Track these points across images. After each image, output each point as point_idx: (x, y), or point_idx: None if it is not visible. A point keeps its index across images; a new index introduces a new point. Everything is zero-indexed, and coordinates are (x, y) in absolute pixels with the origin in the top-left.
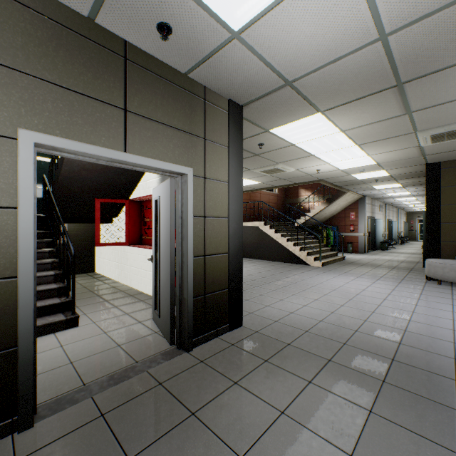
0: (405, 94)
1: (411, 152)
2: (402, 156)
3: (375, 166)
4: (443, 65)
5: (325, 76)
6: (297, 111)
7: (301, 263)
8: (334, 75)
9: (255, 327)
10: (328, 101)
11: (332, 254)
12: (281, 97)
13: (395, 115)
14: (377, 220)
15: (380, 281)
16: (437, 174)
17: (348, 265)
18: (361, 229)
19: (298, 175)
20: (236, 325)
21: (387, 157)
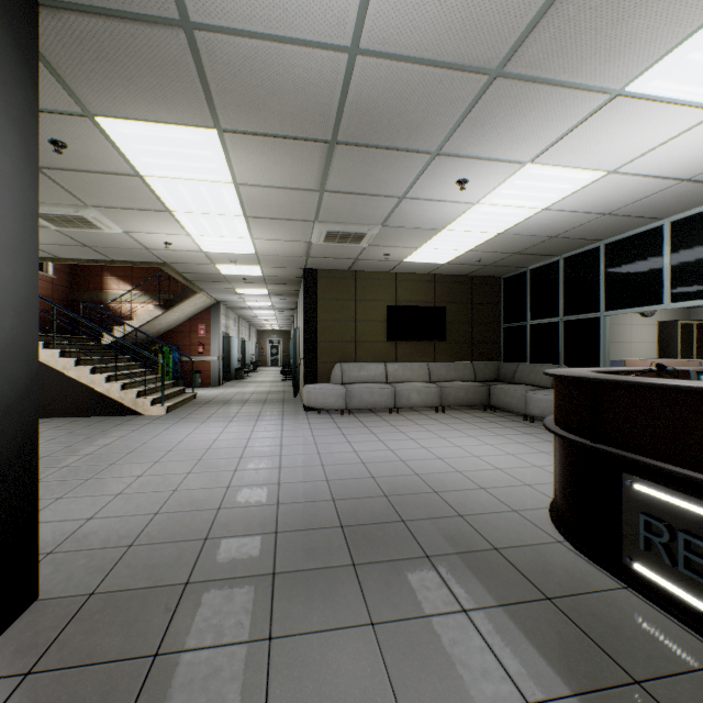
0: (331, 161)
1: (299, 248)
2: (288, 251)
3: (253, 258)
4: (378, 142)
5: (256, 60)
6: (178, 103)
7: (126, 414)
8: (270, 69)
9: (82, 584)
10: (239, 114)
11: (179, 392)
12: (157, 47)
13: (308, 188)
14: (233, 338)
15: (262, 421)
16: (315, 283)
17: (207, 406)
18: (215, 351)
19: (126, 245)
20: (20, 608)
21: (272, 249)
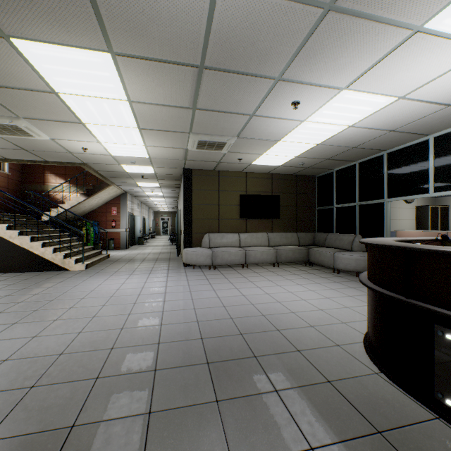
0: (200, 83)
1: (179, 153)
2: (172, 156)
3: (147, 160)
4: (236, 68)
5: None
6: (76, 27)
7: (56, 270)
8: None
9: None
10: (127, 39)
11: (96, 253)
12: None
13: (184, 105)
14: (136, 217)
15: (153, 274)
16: (191, 178)
17: (116, 263)
18: (124, 225)
19: (54, 149)
20: None
21: (160, 153)
